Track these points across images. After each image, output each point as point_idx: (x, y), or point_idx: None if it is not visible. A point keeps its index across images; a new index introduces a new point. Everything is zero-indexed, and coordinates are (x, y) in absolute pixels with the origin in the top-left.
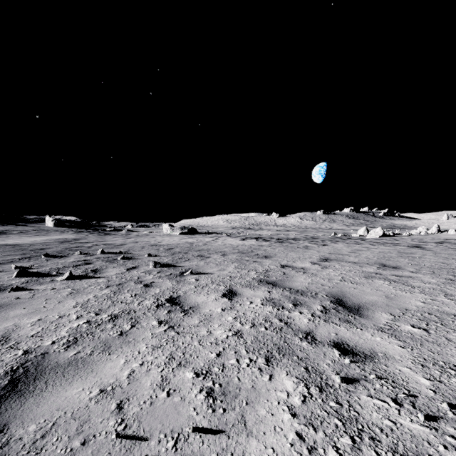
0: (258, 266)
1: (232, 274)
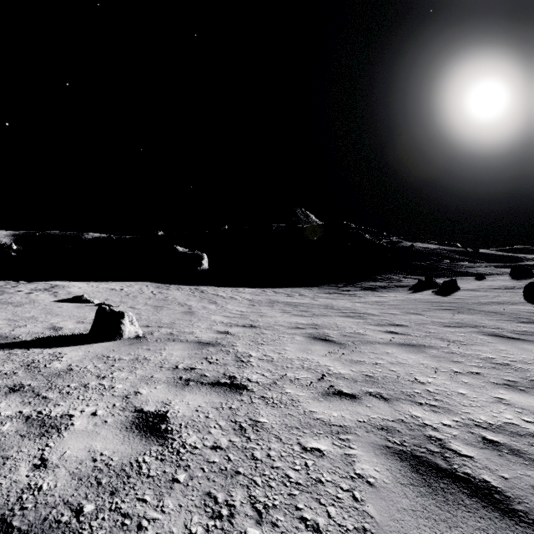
0: None
1: None
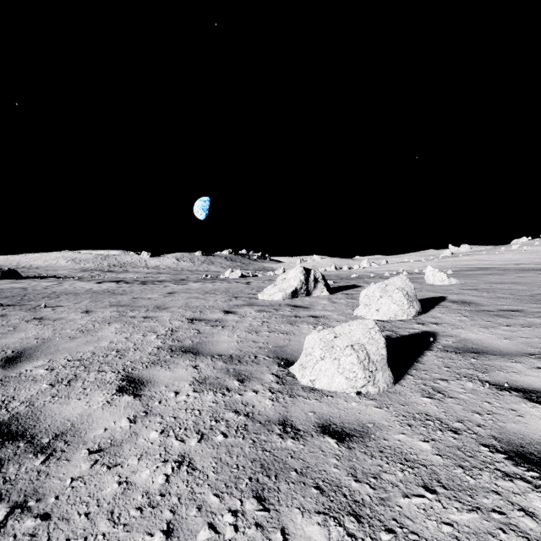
0: (113, 299)
1: (88, 304)
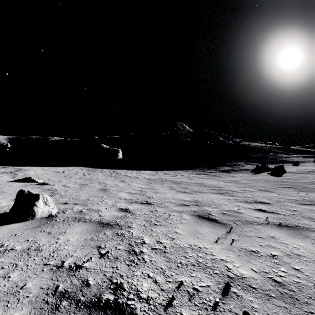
0: None
1: None
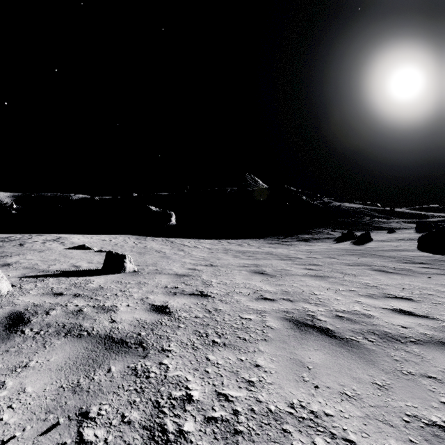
0: None
1: None
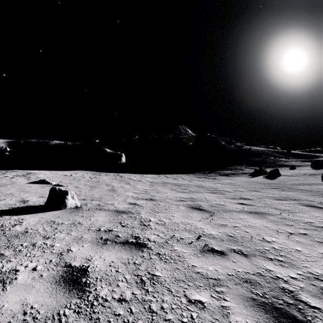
0: None
1: None
